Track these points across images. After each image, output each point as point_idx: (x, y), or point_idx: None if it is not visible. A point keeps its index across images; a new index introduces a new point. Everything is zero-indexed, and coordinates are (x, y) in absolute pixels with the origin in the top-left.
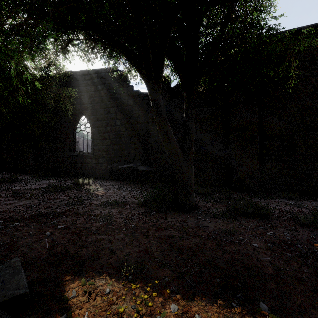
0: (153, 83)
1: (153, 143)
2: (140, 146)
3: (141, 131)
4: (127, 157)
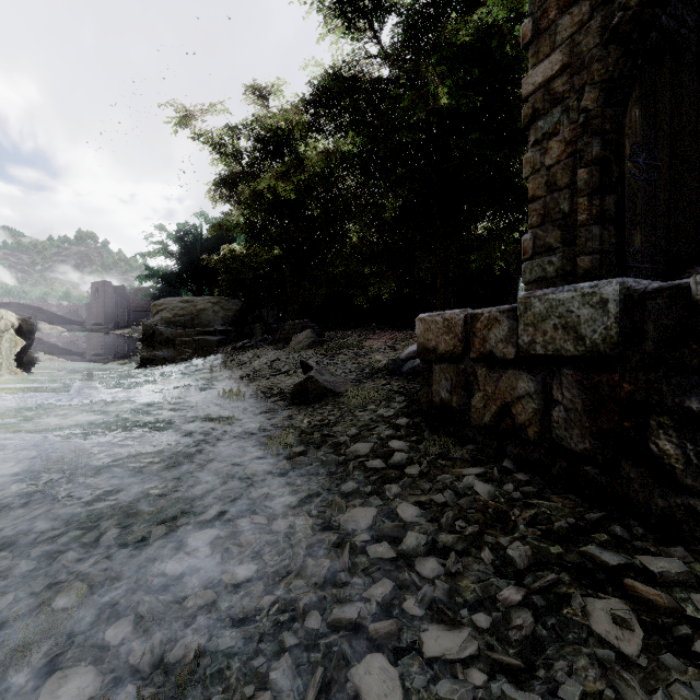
0: None
1: None
2: None
3: None
4: None
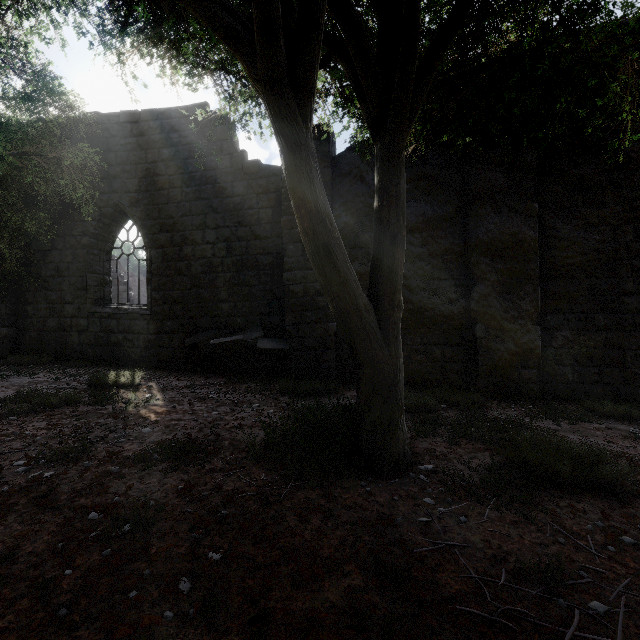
0: (289, 100)
1: (294, 286)
2: (262, 292)
3: (265, 258)
4: (233, 317)
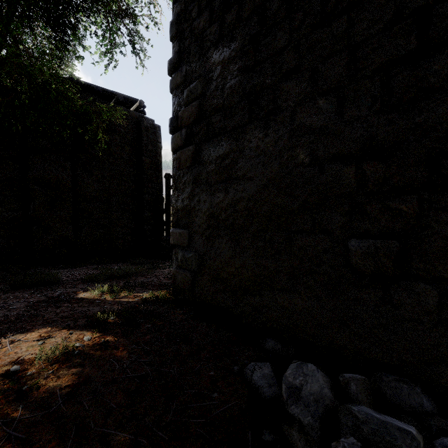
0: None
1: None
2: None
3: None
4: None
